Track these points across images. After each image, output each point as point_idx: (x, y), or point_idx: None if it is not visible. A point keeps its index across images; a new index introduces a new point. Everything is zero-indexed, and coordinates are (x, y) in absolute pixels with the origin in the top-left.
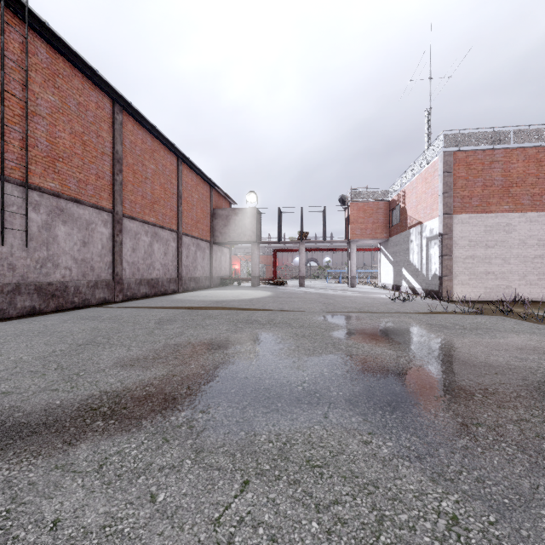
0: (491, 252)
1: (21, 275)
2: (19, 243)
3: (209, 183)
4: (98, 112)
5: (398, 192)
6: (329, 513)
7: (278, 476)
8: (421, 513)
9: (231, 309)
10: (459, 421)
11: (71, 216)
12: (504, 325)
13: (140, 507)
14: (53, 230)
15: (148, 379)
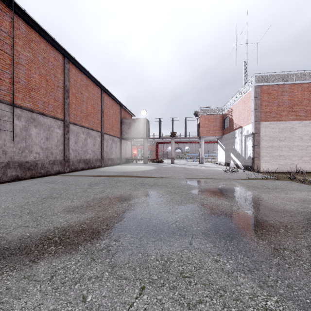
0: (282, 144)
1: (10, 157)
2: (9, 139)
3: (119, 104)
4: (55, 63)
5: (228, 109)
6: (196, 310)
7: (162, 283)
8: (255, 309)
9: (132, 177)
10: (272, 246)
11: (39, 123)
12: (292, 186)
13: (75, 305)
14: (29, 131)
15: (83, 219)
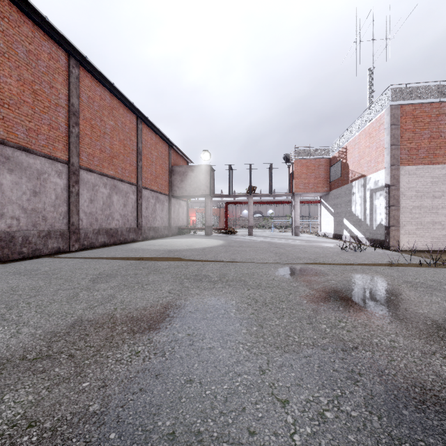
0: (438, 202)
1: None
2: None
3: (167, 143)
4: (51, 63)
5: (340, 149)
6: None
7: None
8: None
9: (181, 260)
10: None
11: (19, 165)
12: None
13: None
14: None
15: None
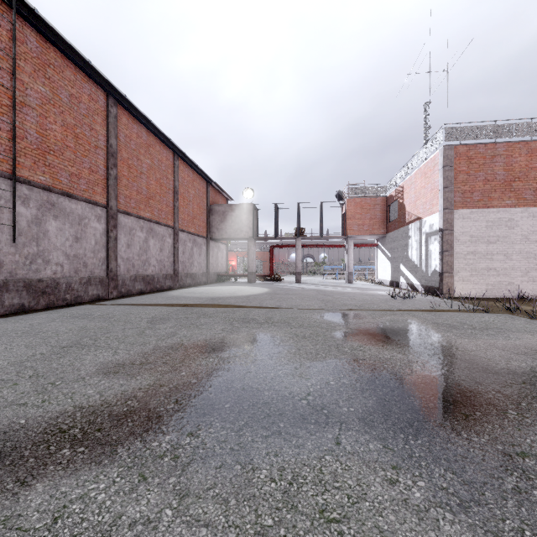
0: (493, 248)
1: (9, 271)
2: (6, 239)
3: (205, 179)
4: (91, 105)
5: (396, 188)
6: None
7: None
8: None
9: (227, 306)
10: (499, 448)
11: (63, 211)
12: (515, 325)
13: None
14: (43, 225)
15: (132, 390)
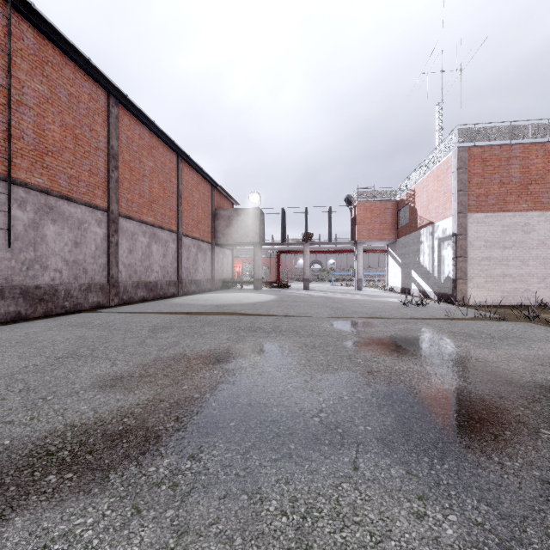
0: (509, 253)
1: (5, 278)
2: (2, 243)
3: (210, 182)
4: (91, 105)
5: (408, 192)
6: None
7: None
8: None
9: (232, 314)
10: (536, 474)
11: (62, 215)
12: (535, 334)
13: None
14: (41, 229)
15: (129, 406)
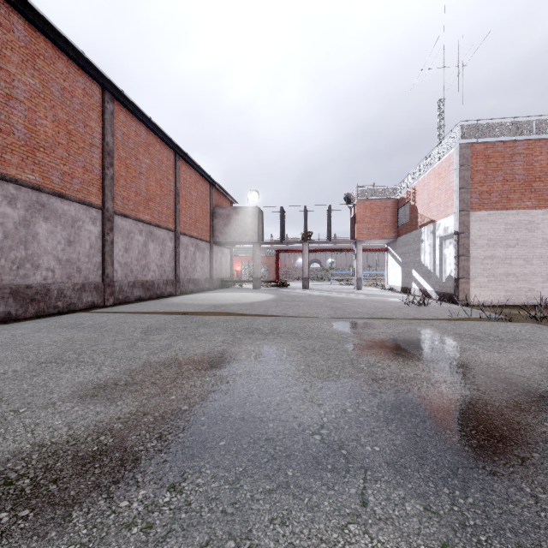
0: (512, 252)
1: None
2: None
3: (208, 181)
4: (85, 100)
5: (408, 190)
6: None
7: None
8: None
9: (230, 315)
10: None
11: (54, 212)
12: (545, 336)
13: None
14: (32, 227)
15: (108, 420)
